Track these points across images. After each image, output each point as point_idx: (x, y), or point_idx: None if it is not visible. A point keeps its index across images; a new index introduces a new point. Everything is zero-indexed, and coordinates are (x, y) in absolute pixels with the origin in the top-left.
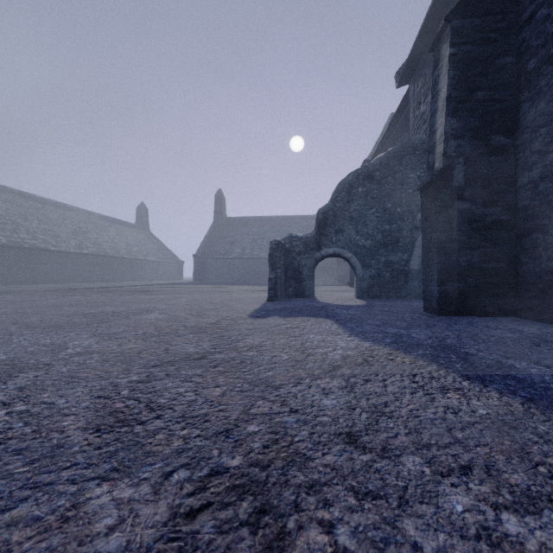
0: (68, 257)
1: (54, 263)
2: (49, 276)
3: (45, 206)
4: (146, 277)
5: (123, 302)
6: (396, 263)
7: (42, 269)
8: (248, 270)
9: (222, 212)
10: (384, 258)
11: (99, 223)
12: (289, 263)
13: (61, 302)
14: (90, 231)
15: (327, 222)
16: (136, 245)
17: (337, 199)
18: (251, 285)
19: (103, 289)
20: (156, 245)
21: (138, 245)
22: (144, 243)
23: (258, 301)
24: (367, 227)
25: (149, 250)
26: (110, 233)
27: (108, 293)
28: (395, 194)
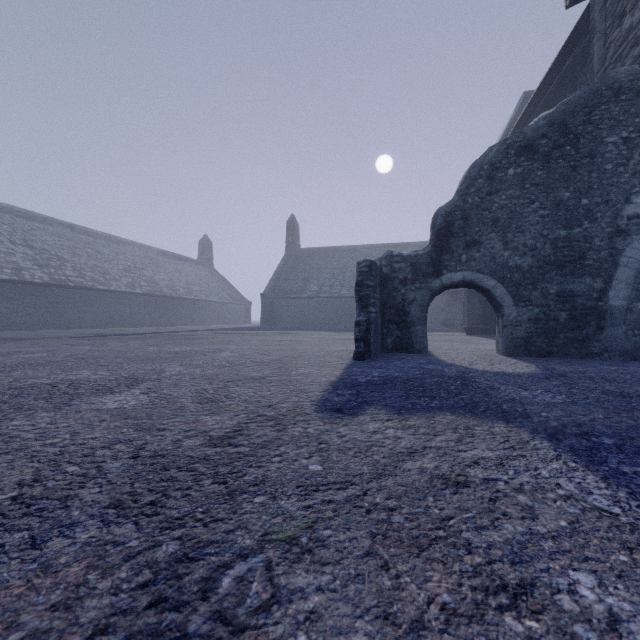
0: (119, 297)
1: (102, 305)
2: (97, 320)
3: (97, 240)
4: (208, 321)
5: (126, 359)
6: (579, 296)
7: (89, 311)
8: (326, 312)
9: (295, 242)
10: (556, 287)
11: (157, 258)
12: (387, 297)
13: (41, 358)
14: (145, 267)
15: (451, 229)
16: (197, 284)
17: (469, 190)
18: (329, 331)
19: (143, 335)
20: (220, 284)
21: (200, 284)
22: (207, 281)
23: (339, 361)
24: (524, 235)
25: (211, 289)
26: (168, 270)
27: (137, 341)
28: (578, 175)
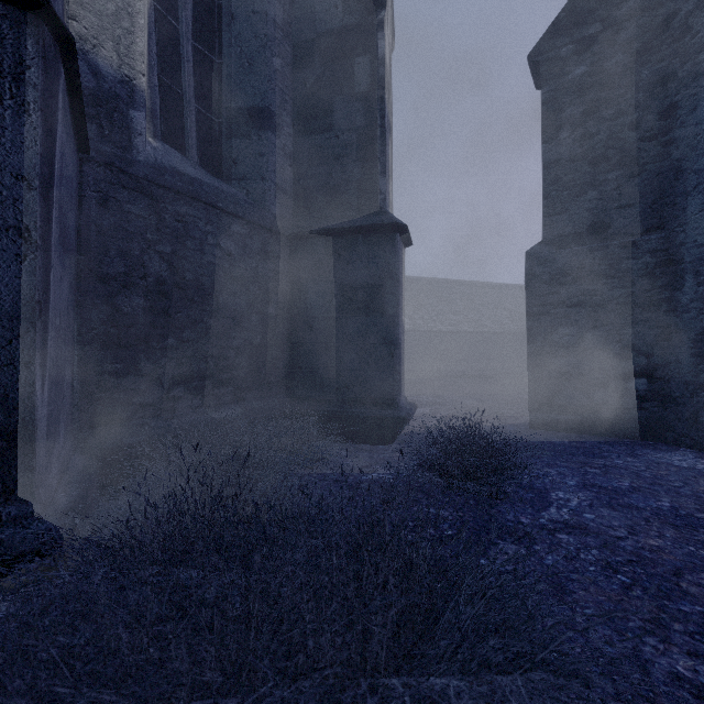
0: None
1: None
2: None
3: None
4: None
5: None
6: None
7: None
8: None
9: None
10: None
11: None
12: None
13: None
14: None
15: None
16: None
17: None
18: None
19: None
20: None
21: None
22: None
23: None
24: None
25: None
26: None
27: None
28: None
